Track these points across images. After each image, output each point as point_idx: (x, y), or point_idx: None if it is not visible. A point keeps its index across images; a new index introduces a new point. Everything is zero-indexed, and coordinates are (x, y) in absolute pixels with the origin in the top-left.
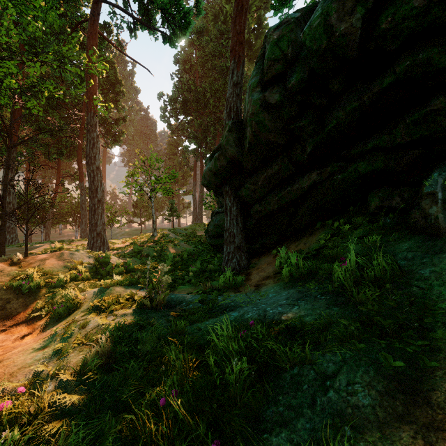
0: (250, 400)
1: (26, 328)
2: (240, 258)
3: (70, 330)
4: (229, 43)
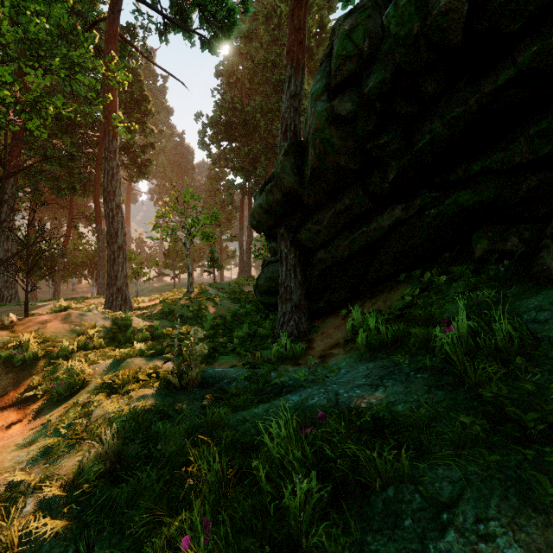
0: (321, 540)
1: (15, 413)
2: (299, 321)
3: (68, 419)
4: (284, 51)
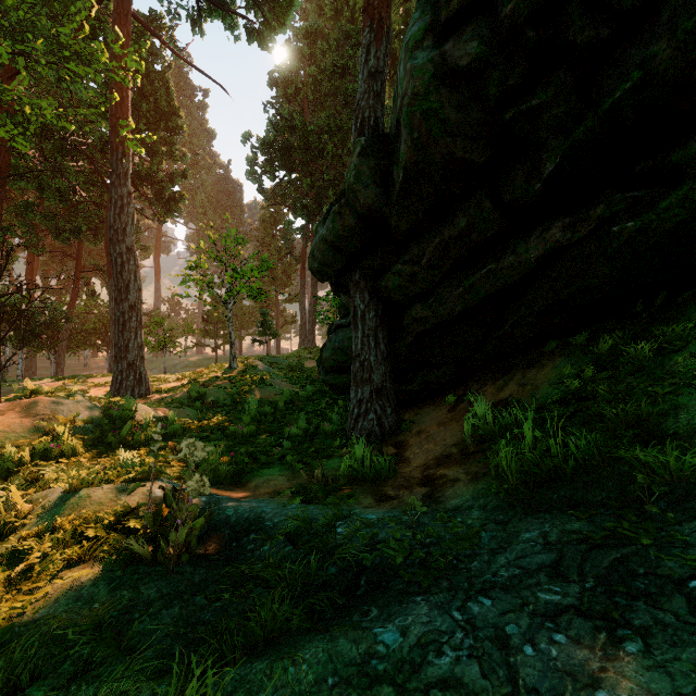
0: None
1: None
2: (381, 412)
3: None
4: (359, 52)
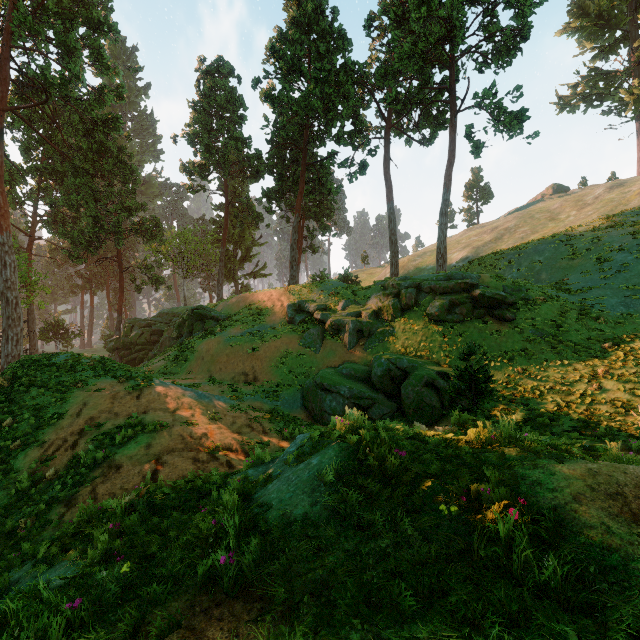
0: None
1: None
2: None
3: None
4: None
